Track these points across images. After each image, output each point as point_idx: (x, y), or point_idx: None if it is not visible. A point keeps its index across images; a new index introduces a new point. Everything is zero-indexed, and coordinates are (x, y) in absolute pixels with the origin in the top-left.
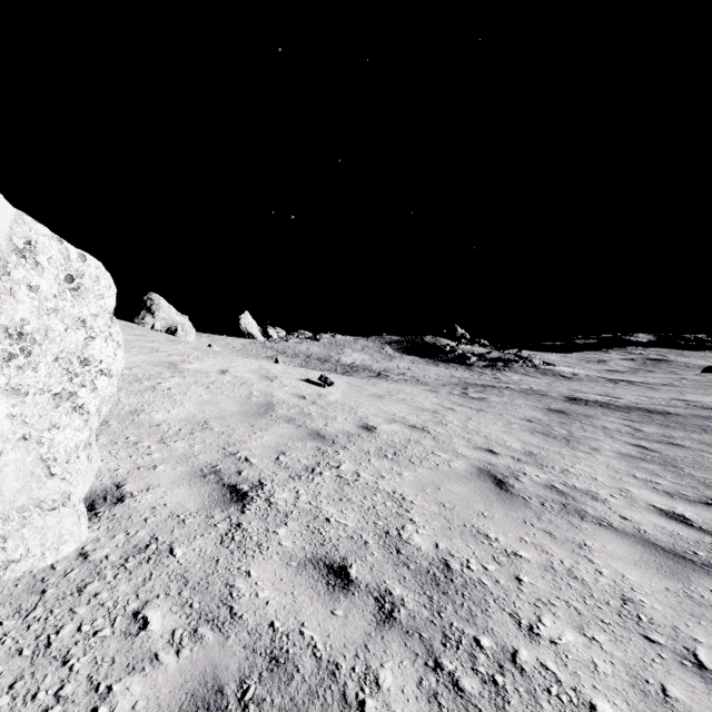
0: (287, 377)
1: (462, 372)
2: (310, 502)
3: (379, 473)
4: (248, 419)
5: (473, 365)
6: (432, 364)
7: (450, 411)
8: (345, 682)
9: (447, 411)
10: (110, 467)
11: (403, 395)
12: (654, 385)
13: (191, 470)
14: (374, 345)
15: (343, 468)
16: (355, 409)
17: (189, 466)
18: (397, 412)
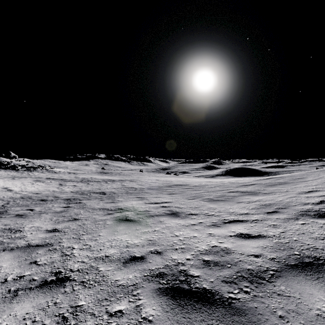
0: None
1: (13, 173)
2: None
3: None
4: None
5: (19, 170)
6: None
7: (8, 182)
8: (2, 191)
9: (8, 182)
10: None
11: None
12: (79, 173)
13: None
14: None
15: None
16: None
17: None
18: None
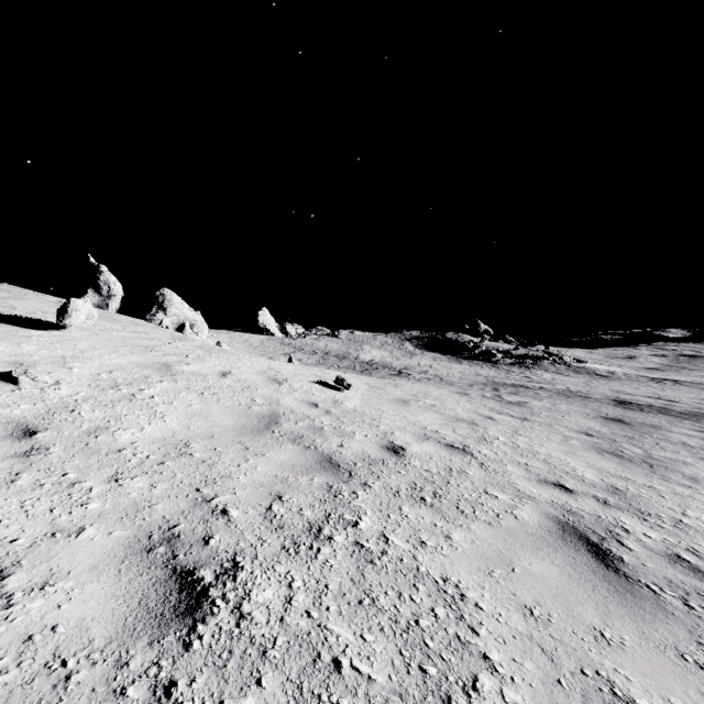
0: (298, 380)
1: (487, 369)
2: (309, 611)
3: (417, 535)
4: (243, 438)
5: (499, 362)
6: (454, 361)
7: (489, 421)
8: None
9: (486, 421)
10: (5, 536)
11: (431, 400)
12: None
13: (134, 535)
14: (393, 341)
15: (363, 527)
16: (377, 421)
17: (134, 528)
18: (428, 423)
